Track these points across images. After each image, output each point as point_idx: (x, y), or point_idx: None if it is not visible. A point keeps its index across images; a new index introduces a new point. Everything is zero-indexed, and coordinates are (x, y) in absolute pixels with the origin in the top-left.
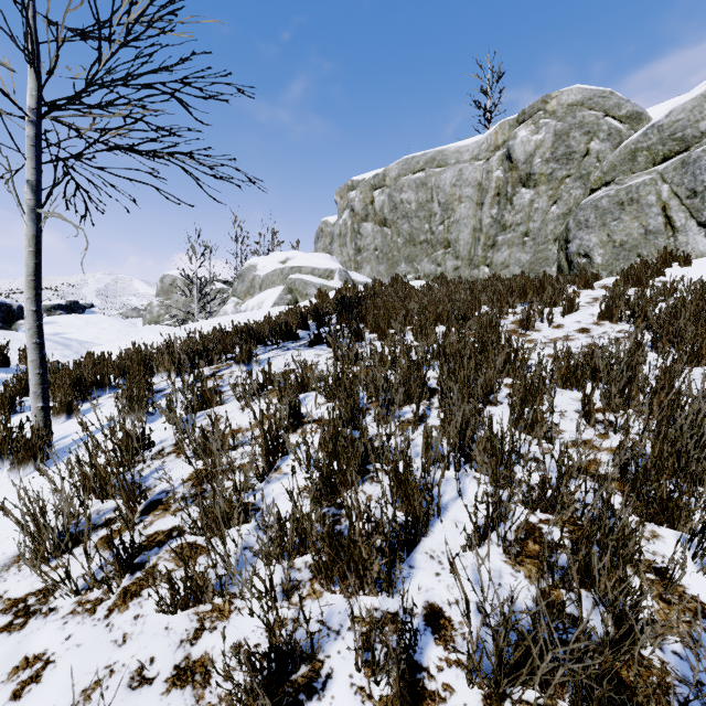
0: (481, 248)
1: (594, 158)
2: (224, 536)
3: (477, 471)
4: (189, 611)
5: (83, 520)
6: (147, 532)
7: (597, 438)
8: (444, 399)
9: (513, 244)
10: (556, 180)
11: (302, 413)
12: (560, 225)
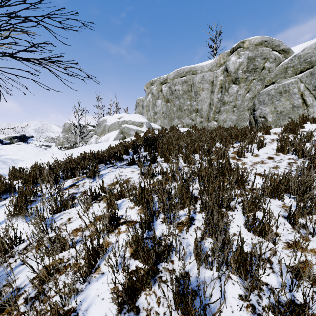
0: (213, 113)
1: (267, 71)
2: None
3: (231, 272)
4: None
5: None
6: None
7: (302, 240)
8: (206, 216)
9: (228, 111)
10: (249, 81)
11: (119, 216)
12: (251, 102)
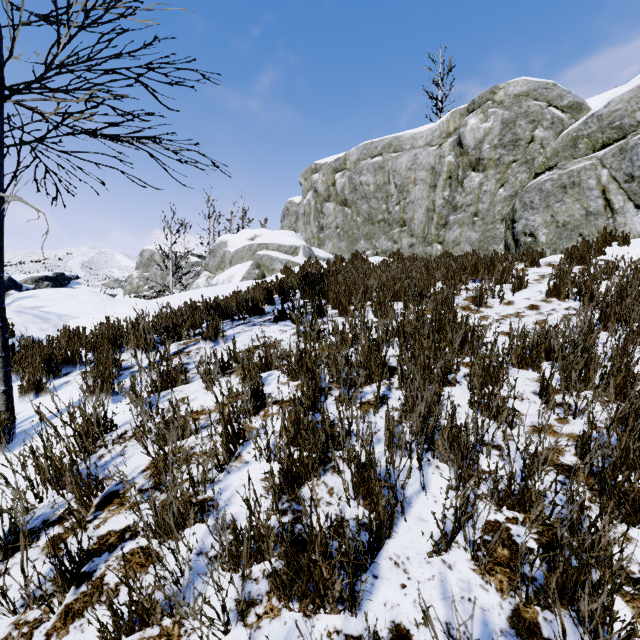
0: (434, 227)
1: (538, 144)
2: (177, 544)
3: (439, 460)
4: (134, 637)
5: (36, 514)
6: (99, 532)
7: (557, 423)
8: (405, 384)
9: (464, 223)
10: (503, 165)
11: (265, 393)
12: (507, 206)
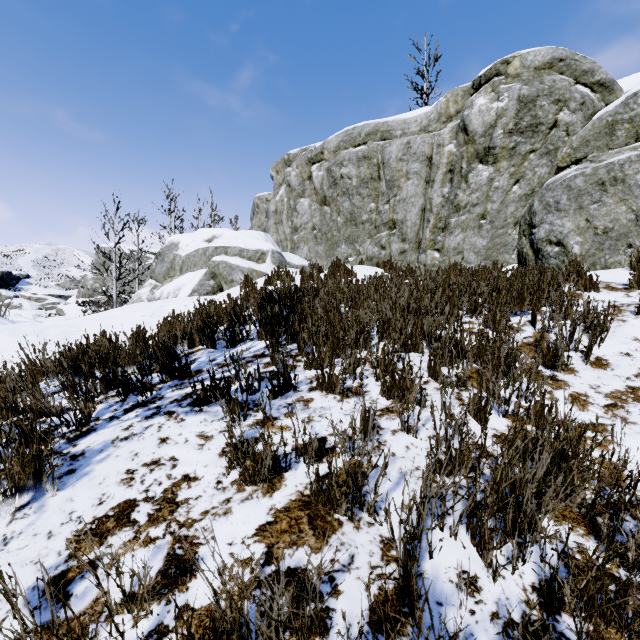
0: (431, 231)
1: (562, 131)
2: None
3: None
4: None
5: None
6: None
7: None
8: None
9: (468, 227)
10: (519, 155)
11: None
12: (522, 207)
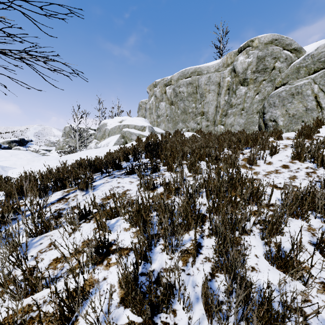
0: (220, 116)
1: (277, 71)
2: None
3: None
4: None
5: None
6: None
7: None
8: (217, 248)
9: (236, 114)
10: (258, 82)
11: (110, 241)
12: (260, 105)
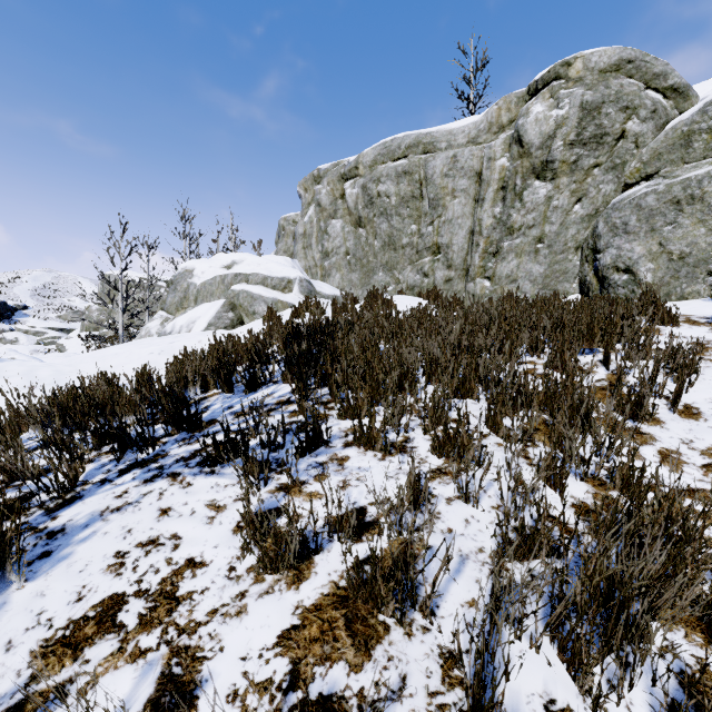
0: (480, 256)
1: (631, 143)
2: None
3: None
4: None
5: None
6: None
7: None
8: None
9: (523, 252)
10: (582, 170)
11: None
12: (584, 229)
